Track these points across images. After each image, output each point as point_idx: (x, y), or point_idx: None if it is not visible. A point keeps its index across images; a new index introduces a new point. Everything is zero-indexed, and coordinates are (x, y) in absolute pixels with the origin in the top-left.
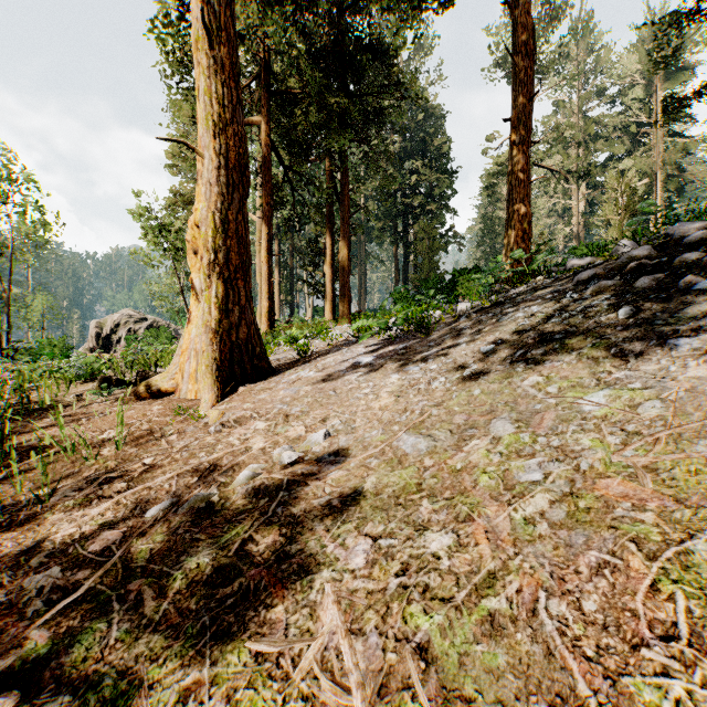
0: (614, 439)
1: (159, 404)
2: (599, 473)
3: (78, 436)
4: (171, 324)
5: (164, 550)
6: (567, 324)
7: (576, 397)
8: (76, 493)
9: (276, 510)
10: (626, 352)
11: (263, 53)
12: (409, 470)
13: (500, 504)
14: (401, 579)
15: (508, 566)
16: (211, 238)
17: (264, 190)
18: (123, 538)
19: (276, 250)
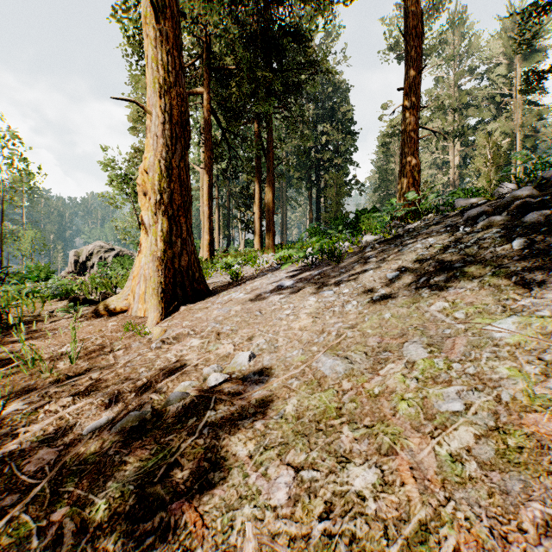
0: (532, 368)
1: (114, 321)
2: (523, 406)
3: (42, 350)
4: (134, 253)
5: (93, 473)
6: (464, 254)
7: (484, 323)
8: (27, 406)
9: (203, 431)
10: (527, 281)
11: (204, 37)
12: (328, 392)
13: (423, 435)
14: (325, 524)
15: (440, 514)
16: (157, 181)
17: (206, 146)
18: (58, 457)
19: (216, 195)
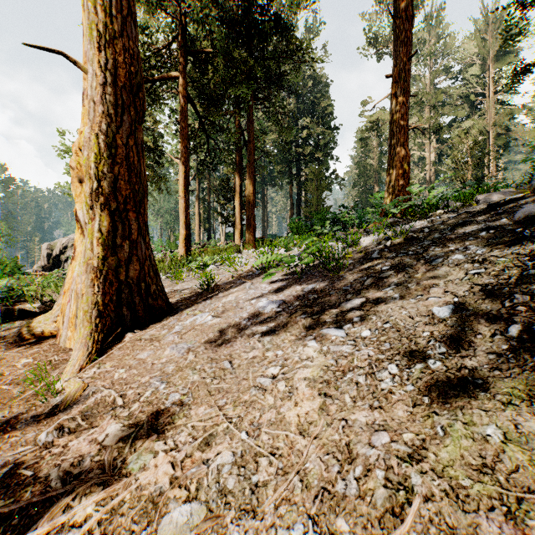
0: None
1: (32, 355)
2: None
3: None
4: None
5: None
6: None
7: None
8: None
9: None
10: None
11: (180, 16)
12: None
13: None
14: None
15: None
16: (93, 163)
17: (182, 135)
18: None
19: (196, 187)
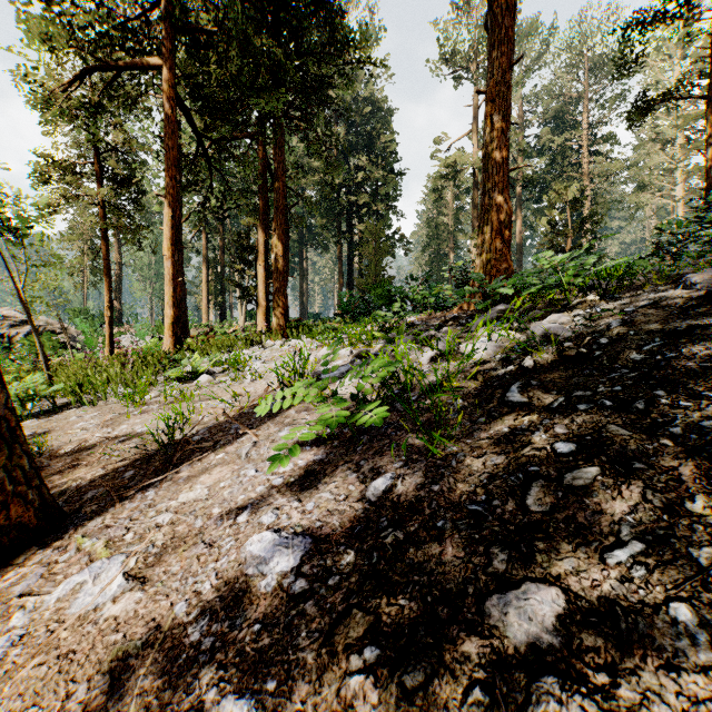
0: None
1: None
2: None
3: None
4: (70, 327)
5: None
6: None
7: None
8: None
9: None
10: None
11: None
12: None
13: None
14: None
15: None
16: None
17: (167, 159)
18: None
19: (204, 244)
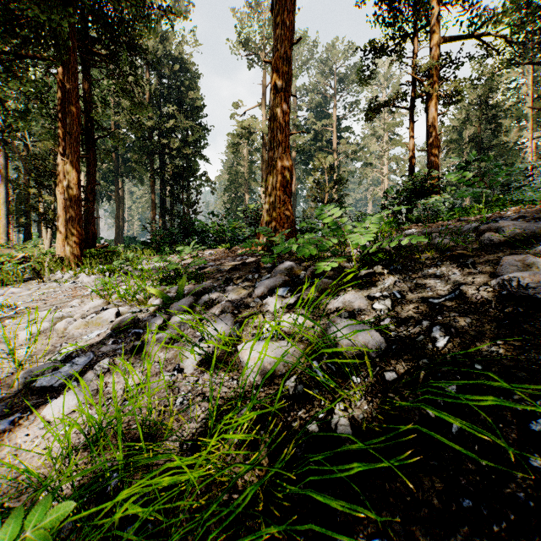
0: None
1: None
2: None
3: None
4: None
5: None
6: None
7: None
8: None
9: None
10: None
11: None
12: None
13: None
14: None
15: None
16: None
17: None
18: None
19: (3, 163)
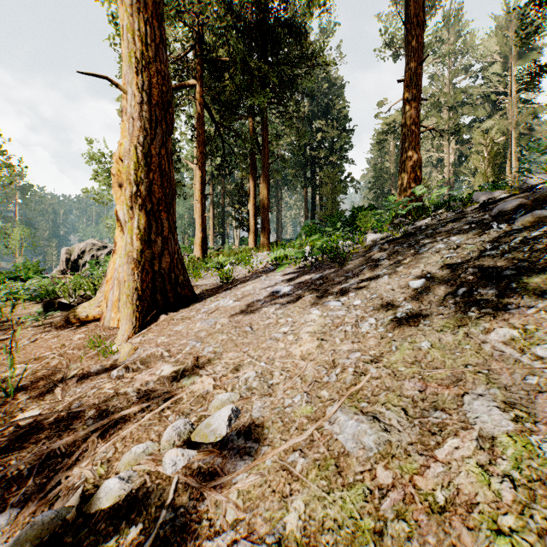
0: None
1: (82, 332)
2: None
3: None
4: None
5: None
6: (511, 257)
7: None
8: None
9: None
10: None
11: (197, 26)
12: (356, 492)
13: None
14: None
15: None
16: (133, 170)
17: (198, 141)
18: None
19: (211, 192)
